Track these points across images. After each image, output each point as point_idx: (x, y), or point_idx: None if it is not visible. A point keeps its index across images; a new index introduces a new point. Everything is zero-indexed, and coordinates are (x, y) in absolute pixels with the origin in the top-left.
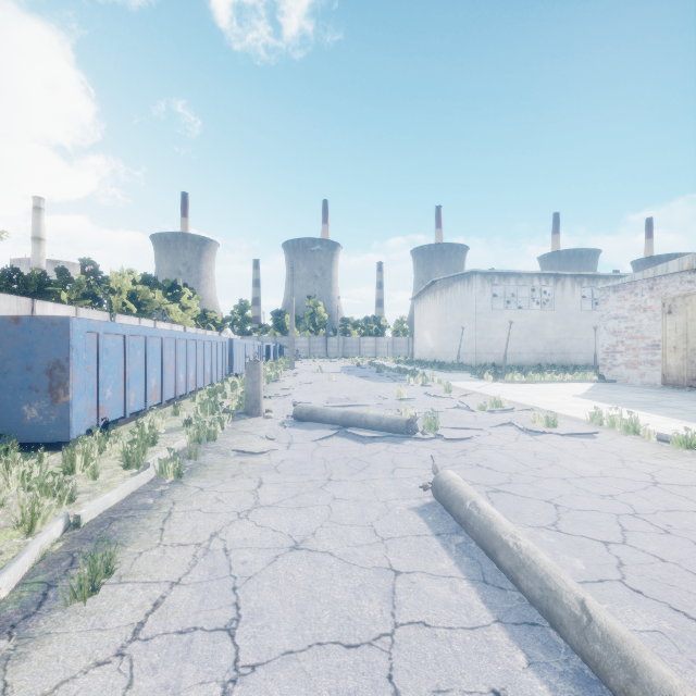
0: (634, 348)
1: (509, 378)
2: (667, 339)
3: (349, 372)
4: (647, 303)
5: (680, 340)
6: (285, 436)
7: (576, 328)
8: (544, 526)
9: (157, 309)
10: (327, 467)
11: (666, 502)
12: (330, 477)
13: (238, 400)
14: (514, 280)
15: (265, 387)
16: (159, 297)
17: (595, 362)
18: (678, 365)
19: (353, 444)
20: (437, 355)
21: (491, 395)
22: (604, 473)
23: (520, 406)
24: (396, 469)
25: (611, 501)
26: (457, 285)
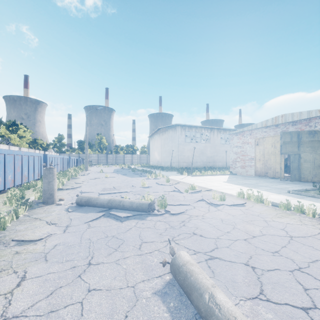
0: (244, 160)
1: (194, 174)
2: (256, 156)
3: (118, 172)
4: (249, 141)
5: (261, 156)
6: (65, 220)
7: (219, 151)
8: (257, 297)
9: (1, 137)
10: (91, 248)
11: (307, 254)
12: (90, 261)
13: (40, 193)
14: (194, 129)
15: (66, 182)
16: (3, 130)
17: (226, 166)
18: (260, 167)
19: (114, 223)
20: (161, 163)
21: (188, 183)
22: (262, 232)
23: (203, 188)
24: (142, 244)
25: (280, 258)
26: (170, 130)
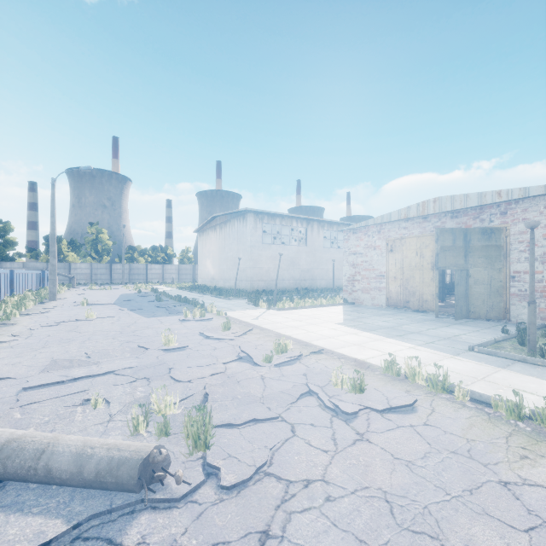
0: (367, 277)
1: (281, 306)
2: (390, 271)
3: (124, 303)
4: (376, 243)
5: (398, 272)
6: None
7: (321, 261)
8: None
9: None
10: None
11: None
12: None
13: None
14: (279, 220)
15: None
16: None
17: (333, 286)
18: (397, 291)
19: None
20: (217, 281)
21: (270, 329)
22: None
23: (303, 346)
24: None
25: None
26: (234, 221)
